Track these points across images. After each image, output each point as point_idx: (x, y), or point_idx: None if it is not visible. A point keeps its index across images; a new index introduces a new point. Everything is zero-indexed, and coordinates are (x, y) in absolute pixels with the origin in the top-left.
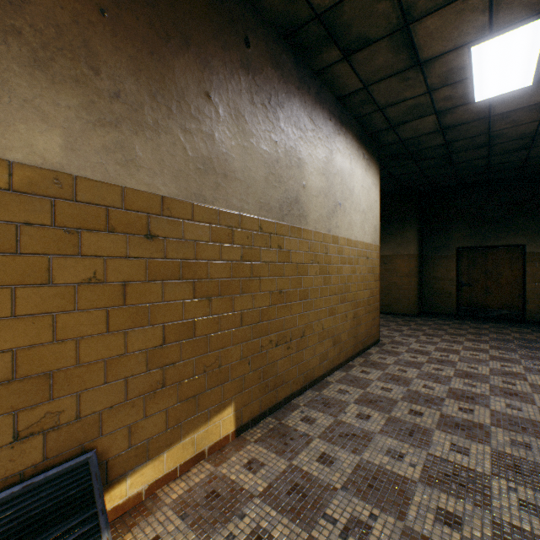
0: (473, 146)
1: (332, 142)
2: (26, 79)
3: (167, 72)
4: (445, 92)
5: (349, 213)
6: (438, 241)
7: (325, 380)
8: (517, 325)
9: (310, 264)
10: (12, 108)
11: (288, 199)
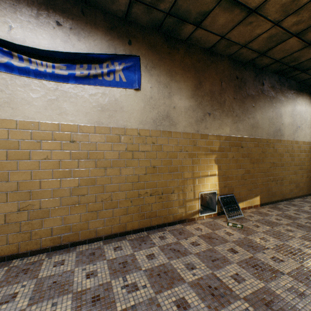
0: None
1: (294, 101)
2: (225, 119)
3: (244, 105)
4: None
5: (304, 129)
6: None
7: (291, 200)
8: None
9: (284, 153)
10: (223, 125)
11: (276, 130)
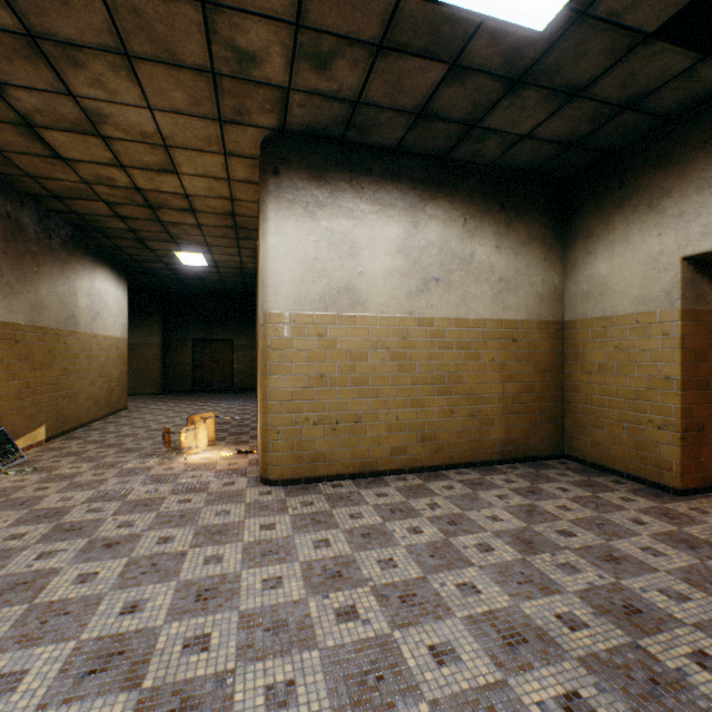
0: (193, 278)
1: (94, 274)
2: None
3: (23, 267)
4: (168, 259)
5: (106, 318)
6: (180, 333)
7: (91, 425)
8: (227, 392)
9: (82, 353)
10: None
11: (70, 315)
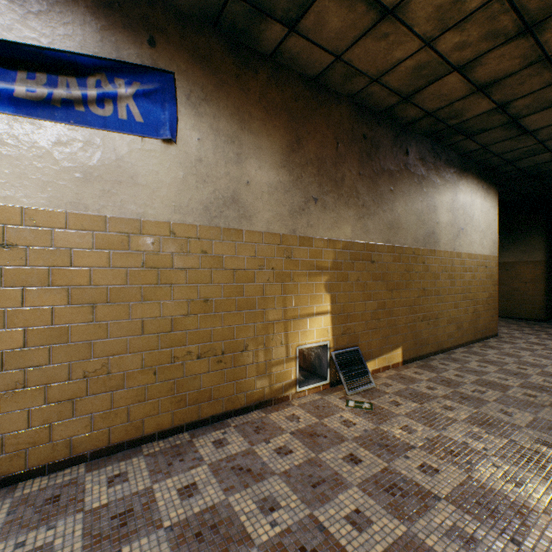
0: None
1: (456, 187)
2: (344, 210)
3: (377, 187)
4: None
5: (469, 234)
6: None
7: (451, 351)
8: None
9: (440, 272)
10: (341, 222)
11: (428, 233)
